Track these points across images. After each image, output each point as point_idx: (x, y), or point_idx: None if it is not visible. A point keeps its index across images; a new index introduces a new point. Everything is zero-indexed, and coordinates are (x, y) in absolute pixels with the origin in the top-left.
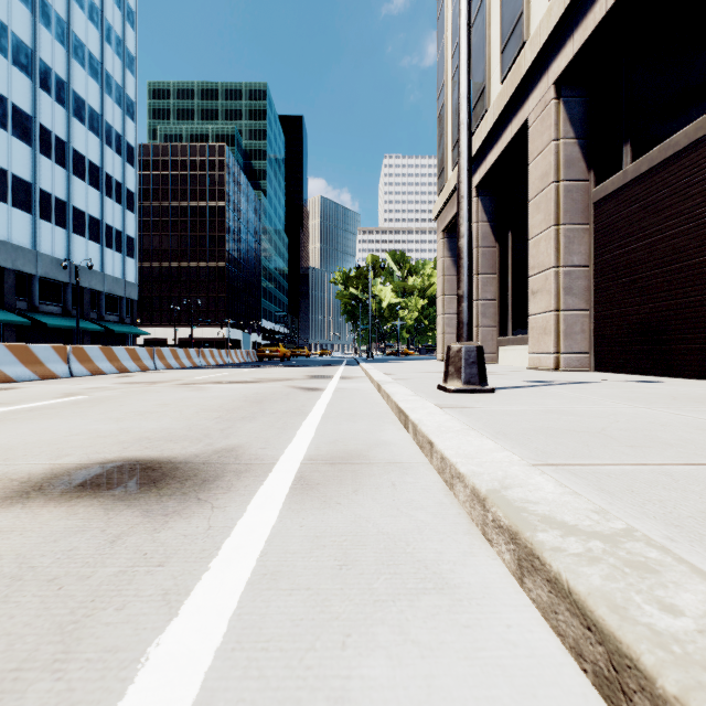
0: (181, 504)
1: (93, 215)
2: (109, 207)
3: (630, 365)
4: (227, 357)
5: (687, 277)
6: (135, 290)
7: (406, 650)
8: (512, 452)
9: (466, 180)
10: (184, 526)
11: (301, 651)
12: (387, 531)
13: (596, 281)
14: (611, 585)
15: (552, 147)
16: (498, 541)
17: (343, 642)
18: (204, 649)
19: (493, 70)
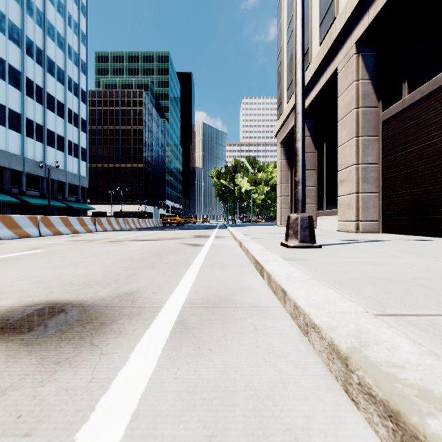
0: (75, 350)
1: (59, 134)
2: (70, 129)
3: (407, 229)
4: (143, 224)
5: None
6: (86, 181)
7: None
8: (352, 301)
9: (300, 101)
10: (69, 377)
11: None
12: (254, 385)
13: (383, 173)
14: None
15: (354, 85)
16: (367, 407)
17: None
18: None
19: (314, 37)
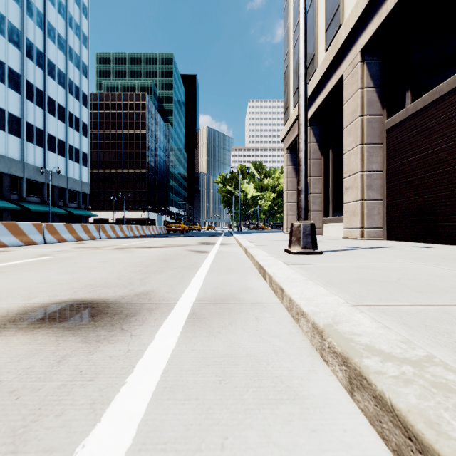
0: (109, 333)
1: (60, 139)
2: (71, 134)
3: (410, 236)
4: (147, 231)
5: (448, 178)
6: (87, 187)
7: (269, 451)
8: (338, 296)
9: (303, 113)
10: (111, 350)
11: (191, 452)
12: (253, 353)
13: (387, 181)
14: (424, 403)
15: (358, 93)
16: (332, 362)
17: (222, 444)
18: (118, 450)
19: (320, 43)
